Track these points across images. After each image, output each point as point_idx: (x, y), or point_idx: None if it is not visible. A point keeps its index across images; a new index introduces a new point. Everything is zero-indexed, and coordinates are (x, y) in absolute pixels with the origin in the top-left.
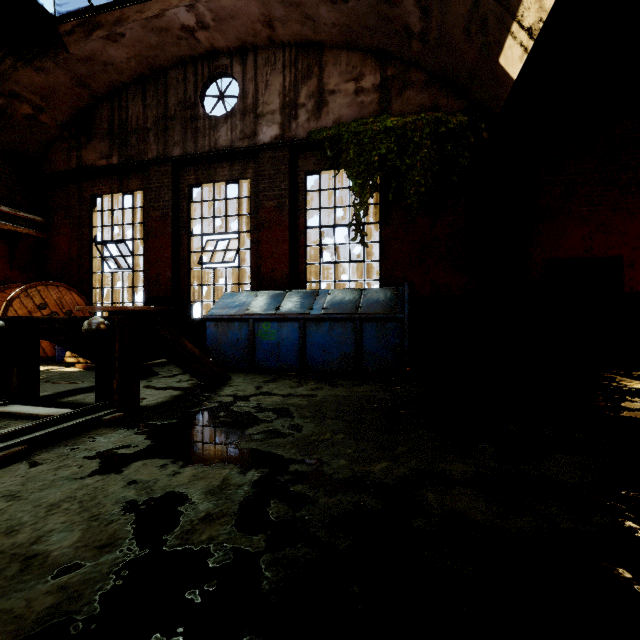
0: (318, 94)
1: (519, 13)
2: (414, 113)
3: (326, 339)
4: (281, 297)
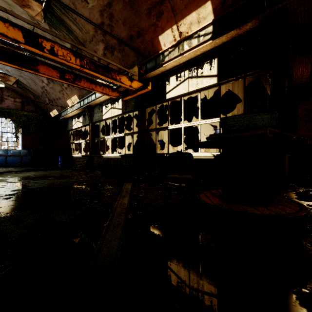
0: (1, 98)
1: (52, 111)
2: (31, 111)
3: (13, 159)
4: None
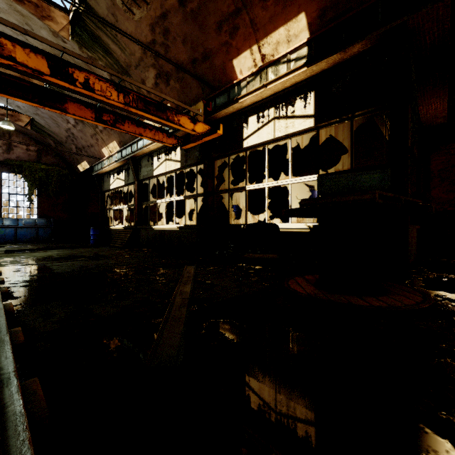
0: (9, 145)
1: (81, 164)
2: (51, 163)
3: (25, 233)
4: (2, 220)
